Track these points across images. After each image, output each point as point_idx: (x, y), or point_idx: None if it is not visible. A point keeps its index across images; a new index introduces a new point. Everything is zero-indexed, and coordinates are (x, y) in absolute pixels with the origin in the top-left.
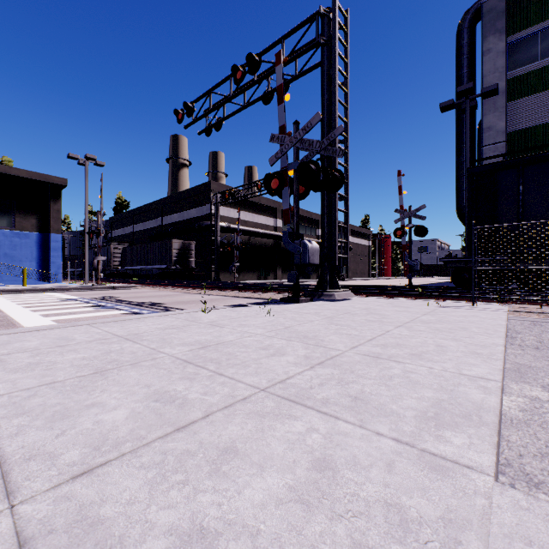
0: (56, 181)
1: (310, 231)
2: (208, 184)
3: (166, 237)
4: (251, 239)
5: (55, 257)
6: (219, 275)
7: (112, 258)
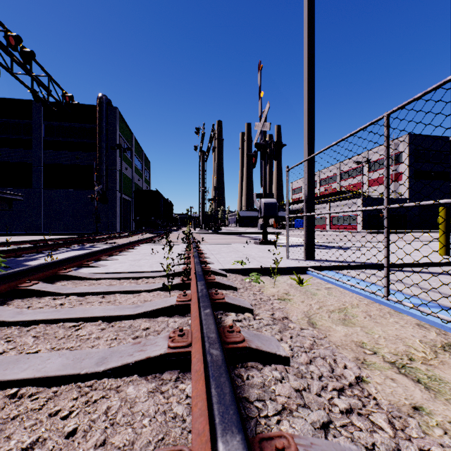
0: None
1: None
2: None
3: None
4: None
5: None
6: None
7: None
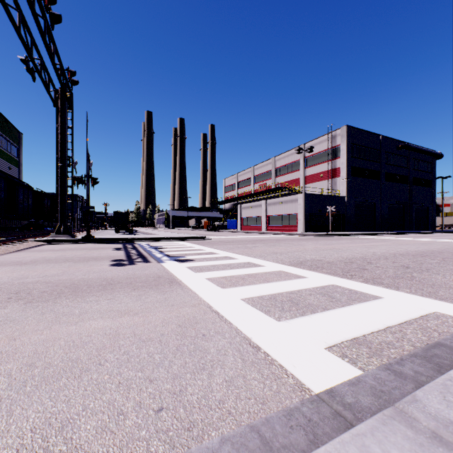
0: None
1: None
2: None
3: None
4: None
5: None
6: None
7: None
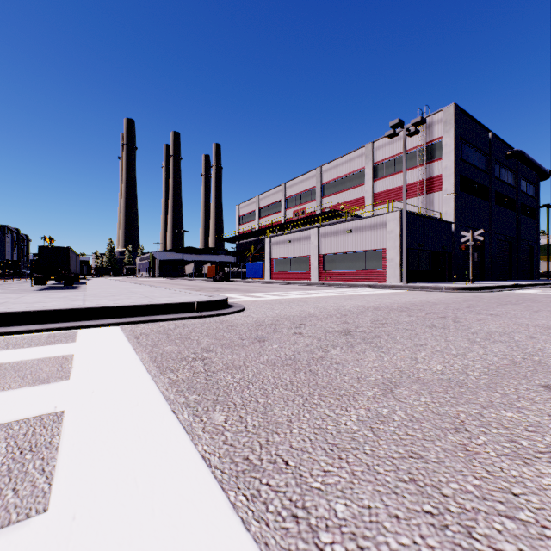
0: None
1: None
2: None
3: None
4: None
5: None
6: None
7: None
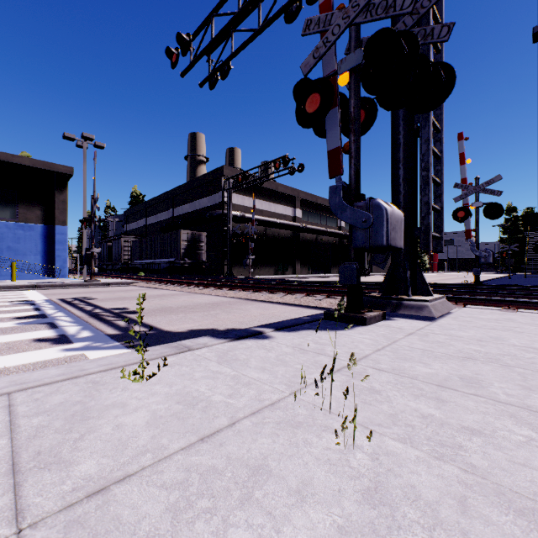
0: (61, 170)
1: (331, 221)
2: (221, 169)
3: (177, 228)
4: (268, 230)
5: (60, 251)
6: (231, 270)
7: (123, 252)
